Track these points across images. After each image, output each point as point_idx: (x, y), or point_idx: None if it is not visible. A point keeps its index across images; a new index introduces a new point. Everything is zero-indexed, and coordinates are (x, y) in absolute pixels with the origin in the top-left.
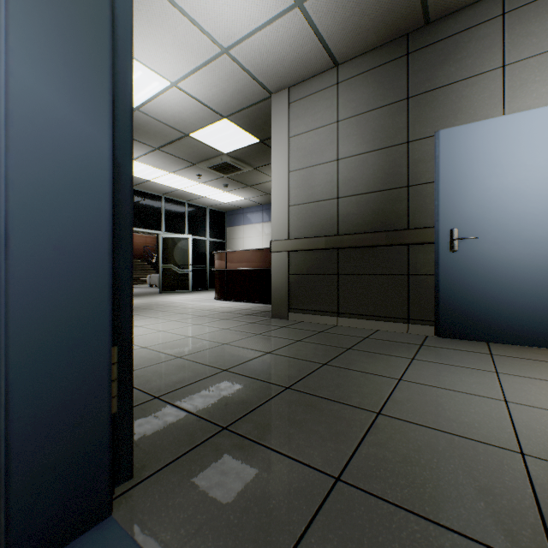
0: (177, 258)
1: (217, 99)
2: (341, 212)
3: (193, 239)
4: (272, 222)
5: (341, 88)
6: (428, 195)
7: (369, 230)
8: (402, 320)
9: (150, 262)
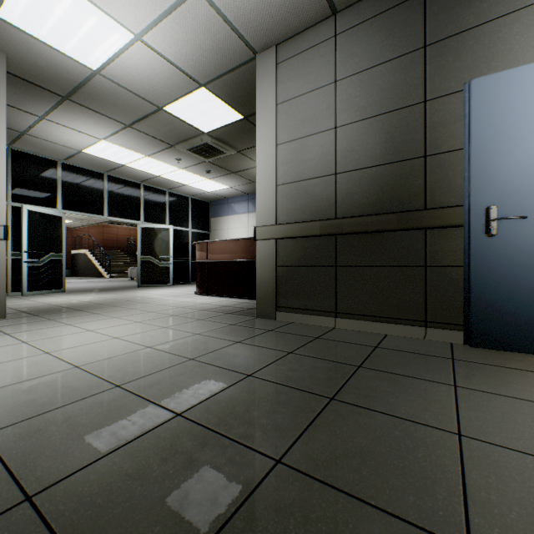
0: (157, 249)
1: (191, 60)
2: (339, 191)
3: (174, 230)
4: (257, 204)
5: (339, 41)
6: (452, 166)
7: (375, 212)
8: (417, 323)
9: (133, 254)
